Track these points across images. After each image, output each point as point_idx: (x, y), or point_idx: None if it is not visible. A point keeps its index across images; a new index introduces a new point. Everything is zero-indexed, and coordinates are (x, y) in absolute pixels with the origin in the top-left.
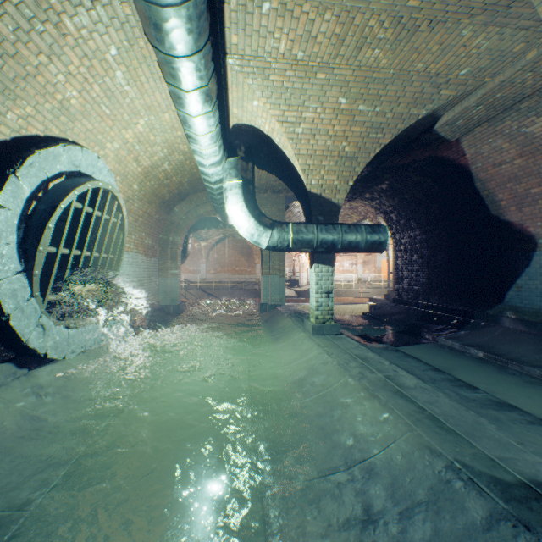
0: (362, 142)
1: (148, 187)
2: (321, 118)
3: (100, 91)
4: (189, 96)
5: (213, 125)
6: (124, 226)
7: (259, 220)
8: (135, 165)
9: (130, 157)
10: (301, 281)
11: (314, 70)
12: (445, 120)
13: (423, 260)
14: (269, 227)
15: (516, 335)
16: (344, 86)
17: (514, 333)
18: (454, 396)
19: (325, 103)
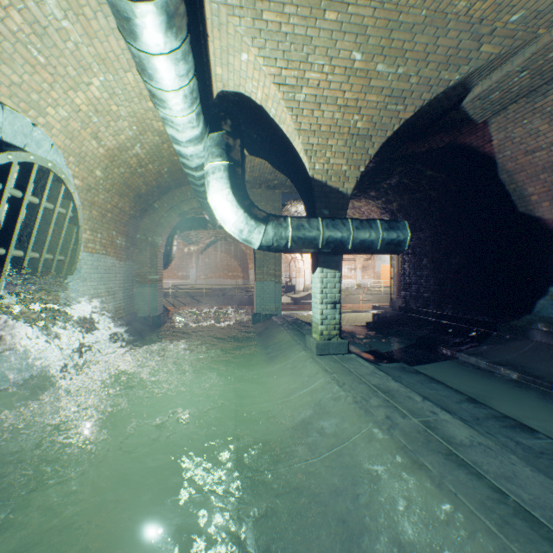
0: (378, 116)
1: (117, 175)
2: (329, 81)
3: (22, 22)
4: (139, 12)
5: (185, 75)
6: (78, 219)
7: (250, 212)
8: (94, 144)
9: (87, 132)
10: (298, 287)
11: (322, 6)
12: (478, 92)
13: (435, 264)
14: (263, 221)
15: (552, 352)
16: (360, 34)
17: (549, 349)
18: (516, 449)
19: (335, 59)
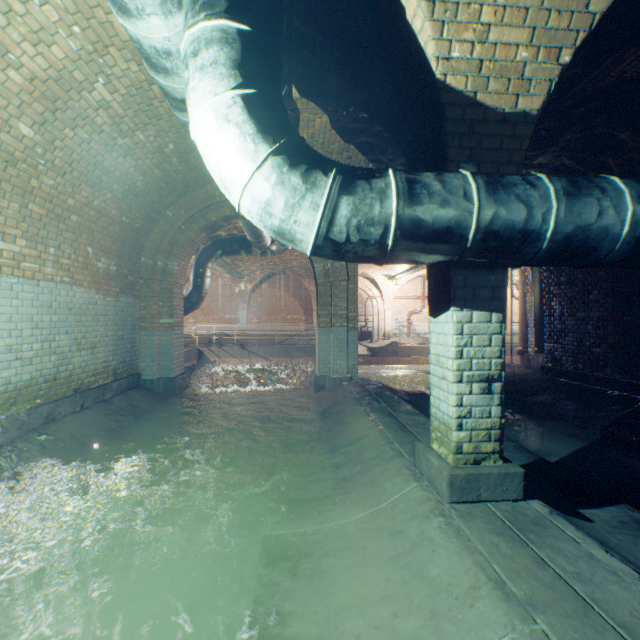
0: None
1: (74, 144)
2: None
3: None
4: None
5: None
6: None
7: (289, 154)
8: None
9: None
10: (376, 334)
11: None
12: None
13: (618, 299)
14: (322, 176)
15: None
16: None
17: None
18: None
19: None
